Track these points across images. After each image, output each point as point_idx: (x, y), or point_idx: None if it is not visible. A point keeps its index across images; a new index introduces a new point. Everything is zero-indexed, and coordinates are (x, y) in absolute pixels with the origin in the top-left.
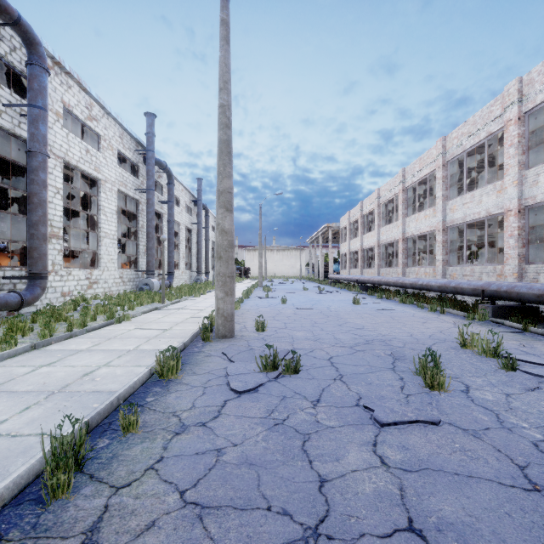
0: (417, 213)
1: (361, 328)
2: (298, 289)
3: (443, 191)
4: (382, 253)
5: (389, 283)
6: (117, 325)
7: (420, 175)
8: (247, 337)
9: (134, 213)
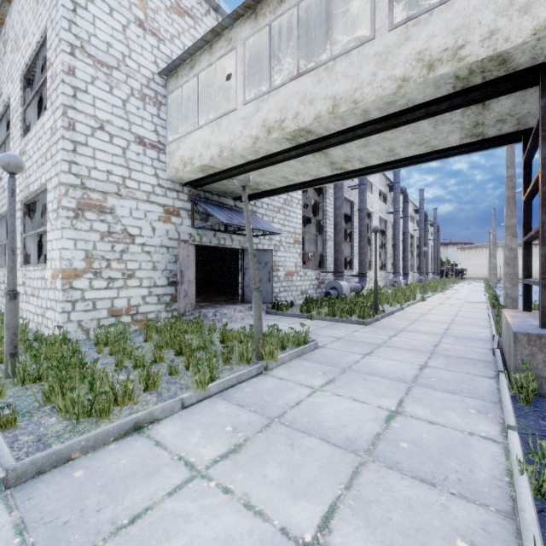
0: None
1: None
2: None
3: None
4: None
5: None
6: (423, 302)
7: None
8: None
9: (384, 230)
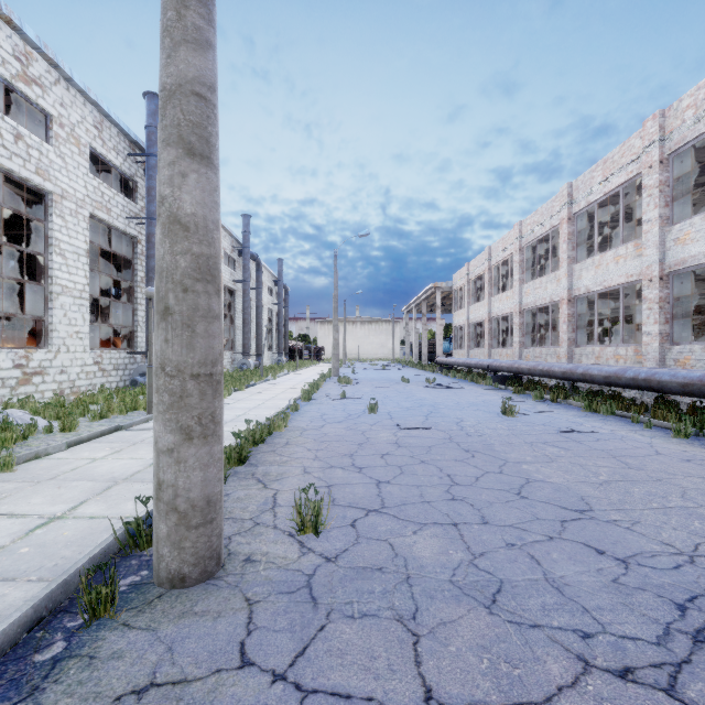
0: (599, 254)
1: (588, 511)
2: (394, 380)
3: (660, 209)
4: (526, 324)
5: (554, 373)
6: None
7: (604, 189)
8: (259, 577)
9: (128, 258)
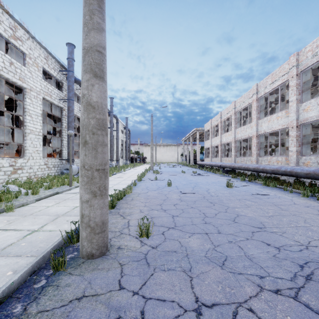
0: (269, 116)
1: (263, 228)
2: (178, 172)
3: (296, 96)
4: (237, 147)
5: (249, 169)
6: None
7: (272, 86)
8: (124, 254)
9: (59, 117)
